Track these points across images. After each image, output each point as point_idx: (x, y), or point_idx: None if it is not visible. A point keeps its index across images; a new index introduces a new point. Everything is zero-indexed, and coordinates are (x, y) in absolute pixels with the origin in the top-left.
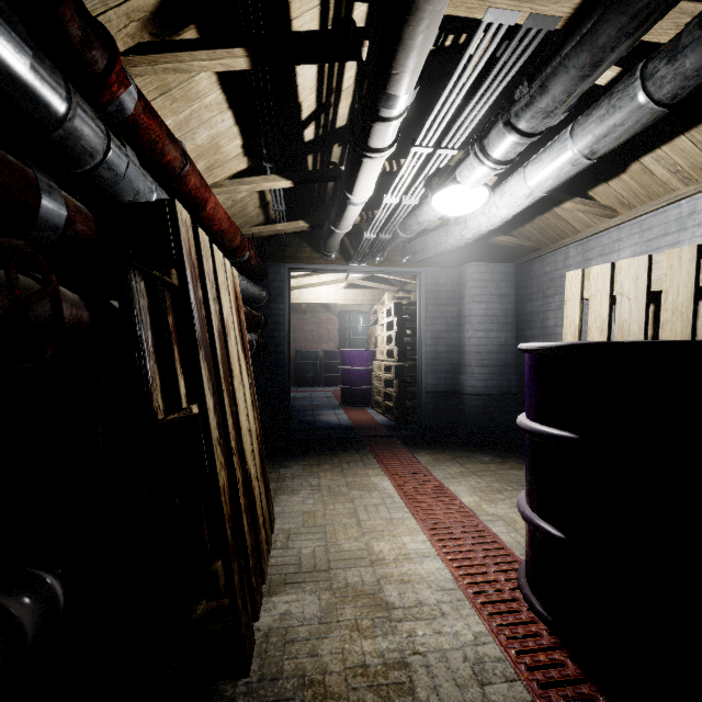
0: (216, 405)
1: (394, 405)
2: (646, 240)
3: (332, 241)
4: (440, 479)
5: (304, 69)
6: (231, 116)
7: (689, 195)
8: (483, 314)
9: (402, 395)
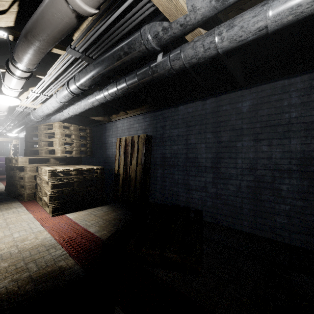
0: None
1: None
2: None
3: None
4: None
5: None
6: None
7: None
8: None
9: None
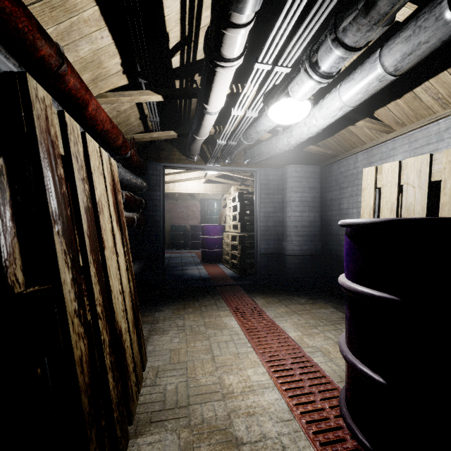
0: (76, 277)
1: (238, 262)
2: (413, 148)
3: (194, 147)
4: (272, 318)
5: (169, 1)
6: (109, 35)
7: (446, 116)
8: (299, 200)
9: (243, 256)
